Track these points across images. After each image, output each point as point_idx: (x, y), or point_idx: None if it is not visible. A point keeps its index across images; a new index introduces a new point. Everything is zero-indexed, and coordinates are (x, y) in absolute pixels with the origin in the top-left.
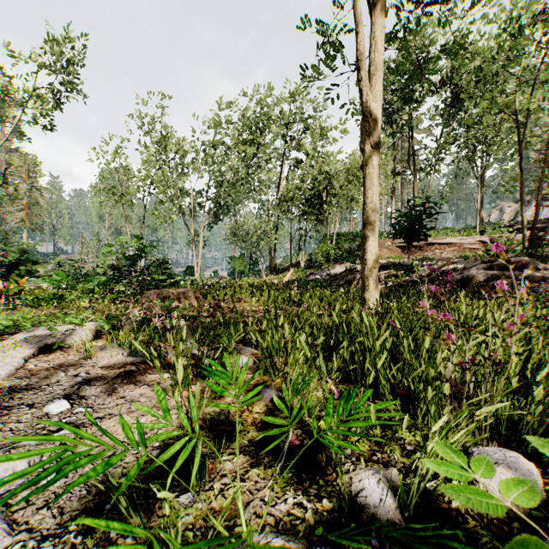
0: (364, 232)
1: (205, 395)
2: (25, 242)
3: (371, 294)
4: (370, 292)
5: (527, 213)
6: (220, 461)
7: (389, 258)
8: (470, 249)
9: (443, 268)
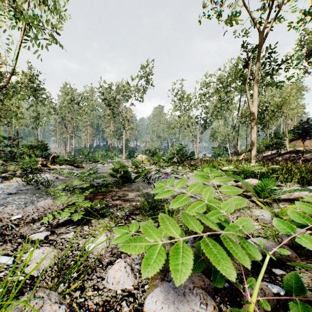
0: (250, 144)
1: None
2: (156, 147)
3: (252, 161)
4: (252, 160)
5: None
6: None
7: (308, 146)
8: None
9: None
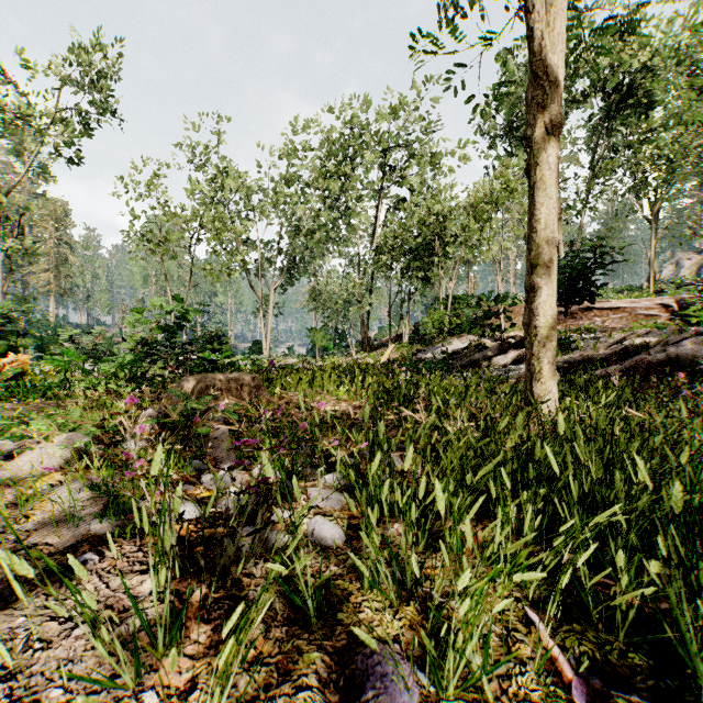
0: (531, 281)
1: None
2: (6, 305)
3: (546, 387)
4: (543, 383)
5: None
6: None
7: None
8: (646, 315)
9: (625, 343)
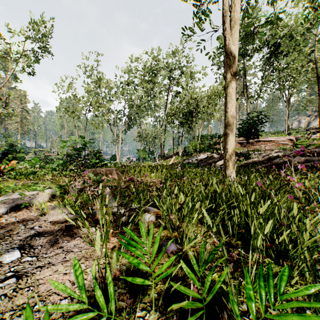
0: (225, 131)
1: (121, 250)
2: (12, 139)
3: (231, 171)
4: (229, 170)
5: (315, 123)
6: (134, 318)
7: None
8: (283, 144)
9: (270, 155)
